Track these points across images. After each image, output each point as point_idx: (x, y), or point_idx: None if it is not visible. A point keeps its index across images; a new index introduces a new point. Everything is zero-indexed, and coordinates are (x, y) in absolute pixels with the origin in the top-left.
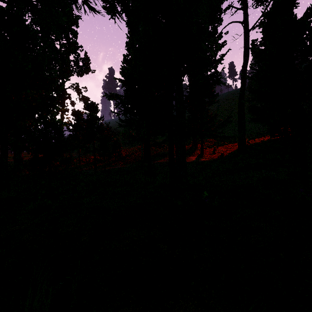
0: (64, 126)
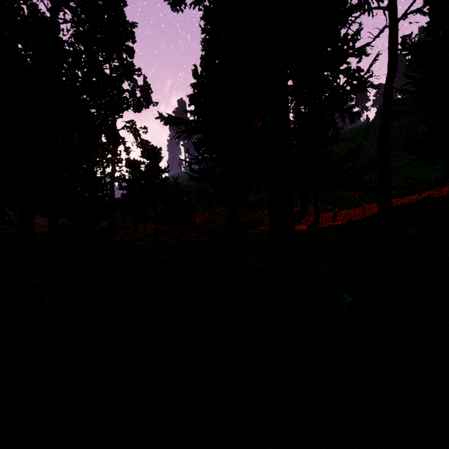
0: (115, 182)
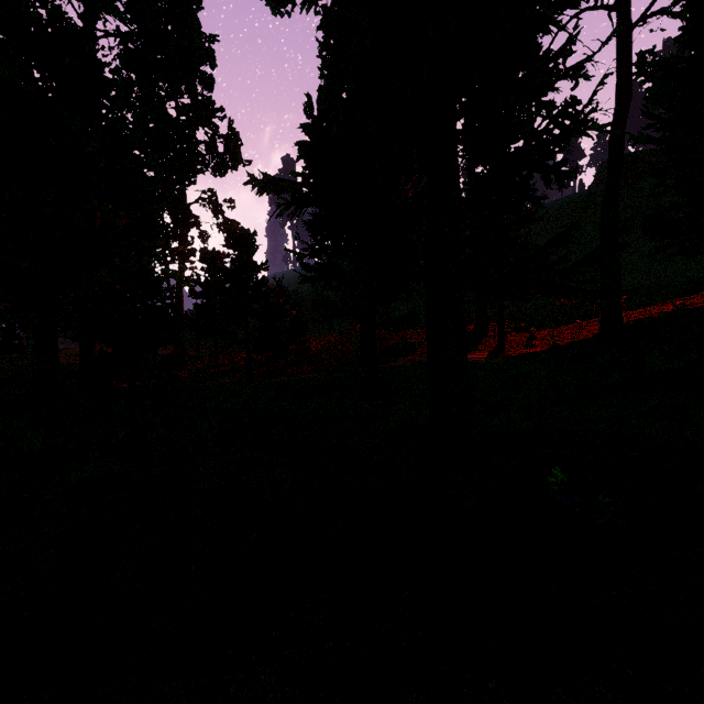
0: (184, 285)
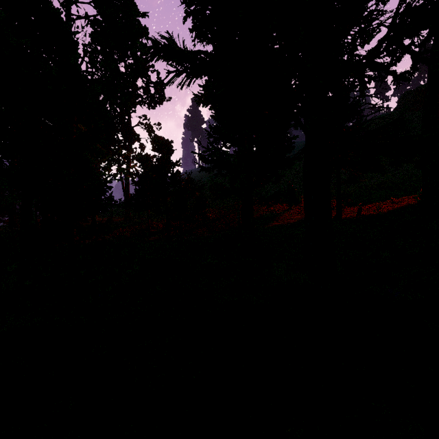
0: (128, 177)
